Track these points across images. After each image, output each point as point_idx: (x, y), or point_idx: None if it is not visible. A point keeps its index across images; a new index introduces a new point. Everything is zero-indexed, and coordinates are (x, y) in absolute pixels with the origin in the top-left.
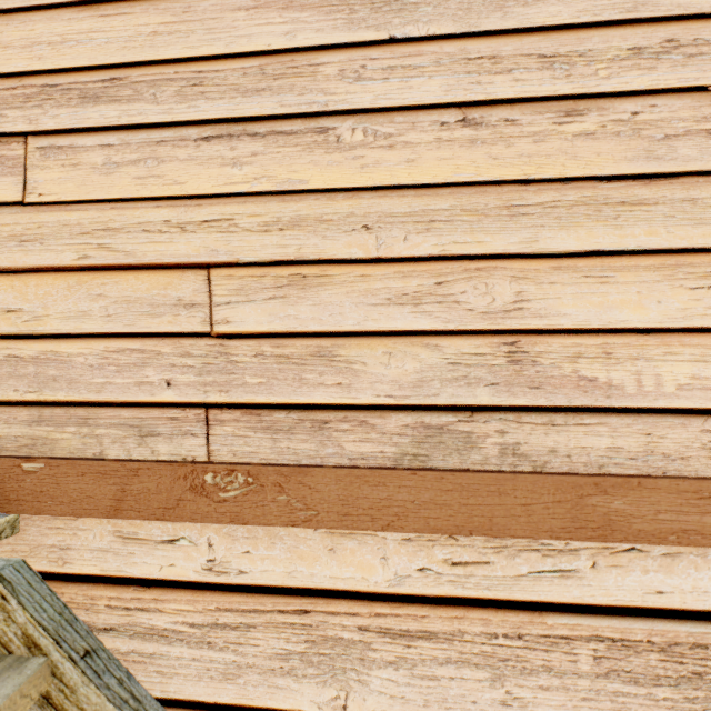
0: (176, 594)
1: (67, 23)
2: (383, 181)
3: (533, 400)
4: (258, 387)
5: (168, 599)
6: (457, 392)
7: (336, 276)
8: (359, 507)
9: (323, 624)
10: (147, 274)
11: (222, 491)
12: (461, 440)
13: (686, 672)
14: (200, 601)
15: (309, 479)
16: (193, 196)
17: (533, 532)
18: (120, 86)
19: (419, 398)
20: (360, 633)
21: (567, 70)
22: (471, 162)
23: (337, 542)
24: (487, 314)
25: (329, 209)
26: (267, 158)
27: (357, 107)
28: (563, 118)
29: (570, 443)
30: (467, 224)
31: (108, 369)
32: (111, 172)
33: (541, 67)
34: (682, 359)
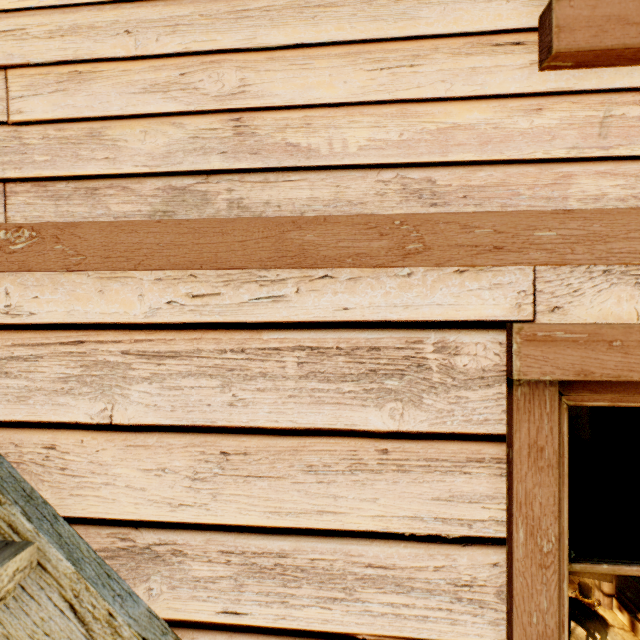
0: None
1: None
2: None
3: (253, 164)
4: (44, 163)
5: None
6: (196, 160)
7: (104, 72)
8: (117, 251)
9: (95, 352)
10: None
11: (12, 245)
12: (199, 198)
13: (365, 370)
14: None
15: (79, 231)
16: None
17: (248, 263)
18: None
19: (168, 166)
20: (123, 357)
21: None
22: None
23: (105, 285)
24: (218, 98)
25: (99, 18)
26: None
27: None
28: None
29: (280, 196)
30: (204, 27)
31: None
32: None
33: None
34: (362, 126)
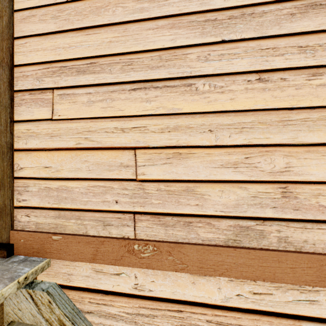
0: (120, 298)
1: (71, 38)
2: (219, 109)
3: (295, 216)
4: (158, 204)
5: (116, 300)
6: (255, 210)
7: (195, 153)
8: (207, 264)
9: (189, 318)
10: (106, 152)
11: (142, 253)
12: (258, 234)
13: None
14: (131, 302)
15: (183, 249)
16: (128, 116)
17: (296, 281)
18: (94, 66)
19: (236, 212)
20: (207, 323)
21: (313, 53)
22: (263, 99)
23: (196, 279)
24: (271, 173)
25: (192, 122)
26: (162, 98)
27: (205, 73)
28: (311, 77)
29: (314, 238)
30: (260, 129)
31: (89, 194)
32: (90, 105)
33: (299, 52)
34: None
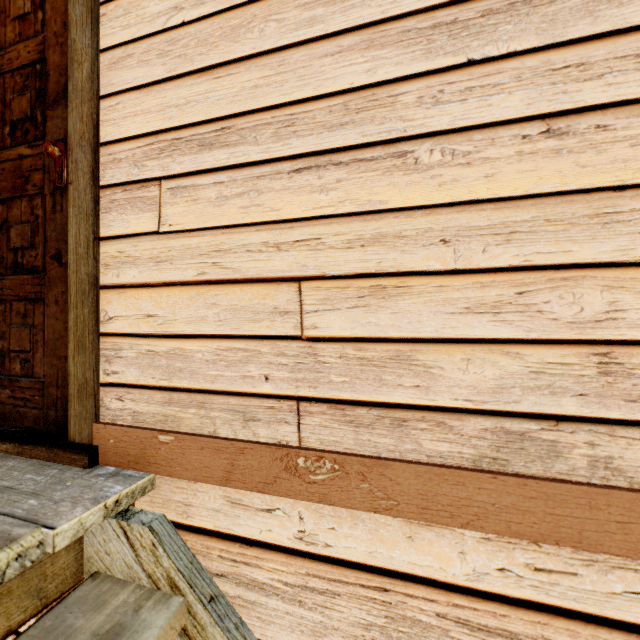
0: (272, 555)
1: (189, 88)
2: (461, 197)
3: (629, 413)
4: (342, 385)
5: (266, 558)
6: (539, 400)
7: (414, 286)
8: (438, 502)
9: (402, 604)
10: (249, 287)
11: (312, 474)
12: (544, 448)
13: None
14: (292, 564)
15: (389, 471)
16: (287, 220)
17: (631, 552)
18: (229, 133)
19: (498, 403)
20: (438, 619)
21: None
22: (556, 172)
23: (415, 531)
24: (574, 324)
25: (407, 225)
26: (350, 183)
27: (434, 129)
28: None
29: None
30: (551, 234)
31: (219, 364)
32: (222, 204)
33: (639, 67)
34: None
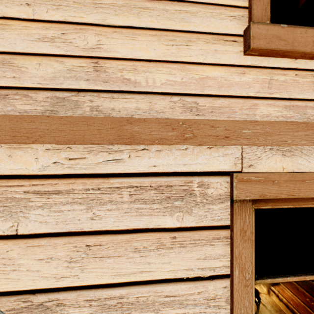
0: None
1: None
2: None
3: (105, 87)
4: None
5: None
6: (71, 83)
7: (12, 25)
8: (21, 132)
9: (6, 192)
10: None
11: None
12: (73, 104)
13: (164, 197)
14: None
15: None
16: None
17: (102, 141)
18: None
19: (54, 85)
20: (25, 194)
21: None
22: None
23: (13, 152)
24: (85, 49)
25: None
26: None
27: None
28: None
29: (120, 106)
30: (76, 9)
31: None
32: None
33: None
34: (163, 73)
